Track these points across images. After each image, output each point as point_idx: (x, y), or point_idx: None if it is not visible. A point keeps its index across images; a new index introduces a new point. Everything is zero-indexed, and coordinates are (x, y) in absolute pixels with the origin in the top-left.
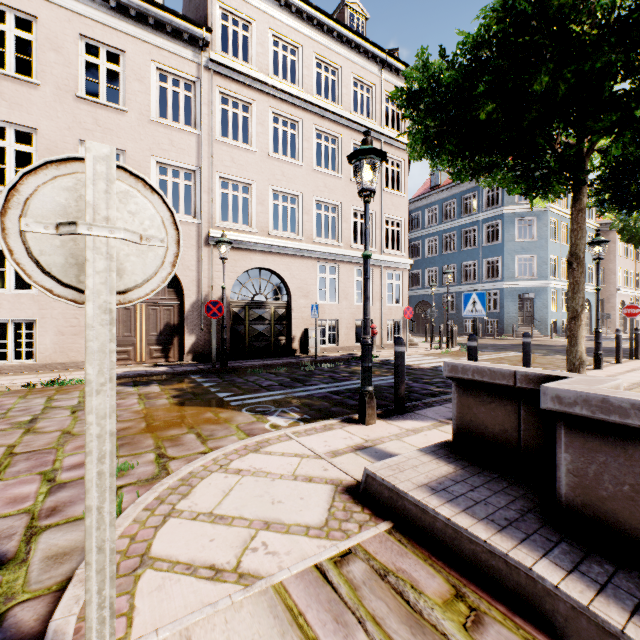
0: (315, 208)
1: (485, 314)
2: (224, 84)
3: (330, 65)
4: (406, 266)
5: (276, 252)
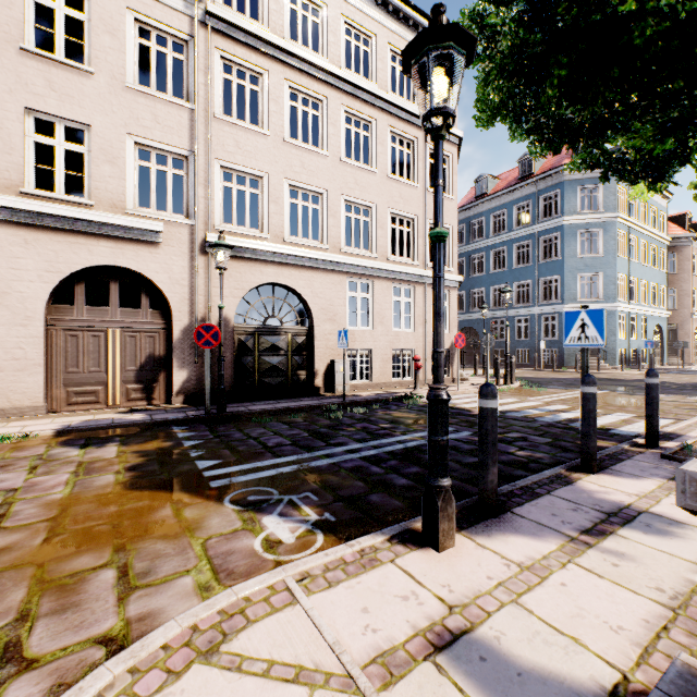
0: (343, 210)
1: (603, 343)
2: (226, 46)
3: (362, 32)
4: (454, 284)
5: (294, 264)
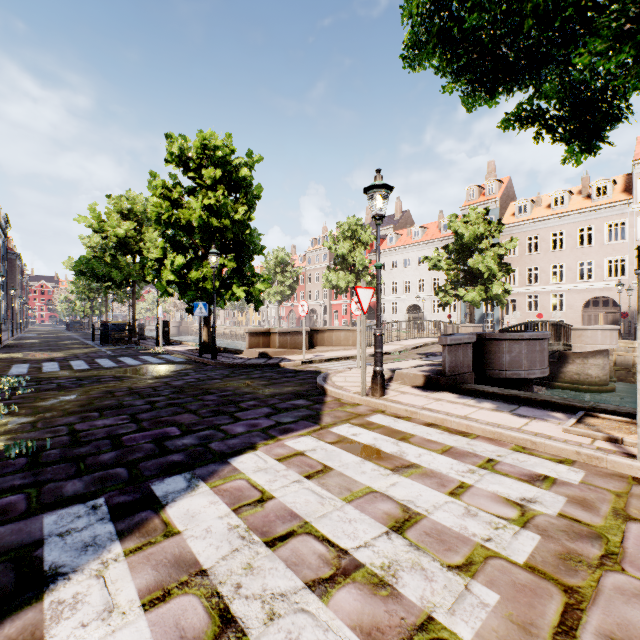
0: None
1: None
2: None
3: None
4: None
5: None
